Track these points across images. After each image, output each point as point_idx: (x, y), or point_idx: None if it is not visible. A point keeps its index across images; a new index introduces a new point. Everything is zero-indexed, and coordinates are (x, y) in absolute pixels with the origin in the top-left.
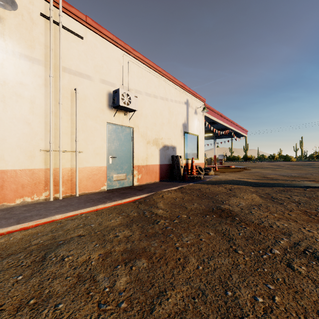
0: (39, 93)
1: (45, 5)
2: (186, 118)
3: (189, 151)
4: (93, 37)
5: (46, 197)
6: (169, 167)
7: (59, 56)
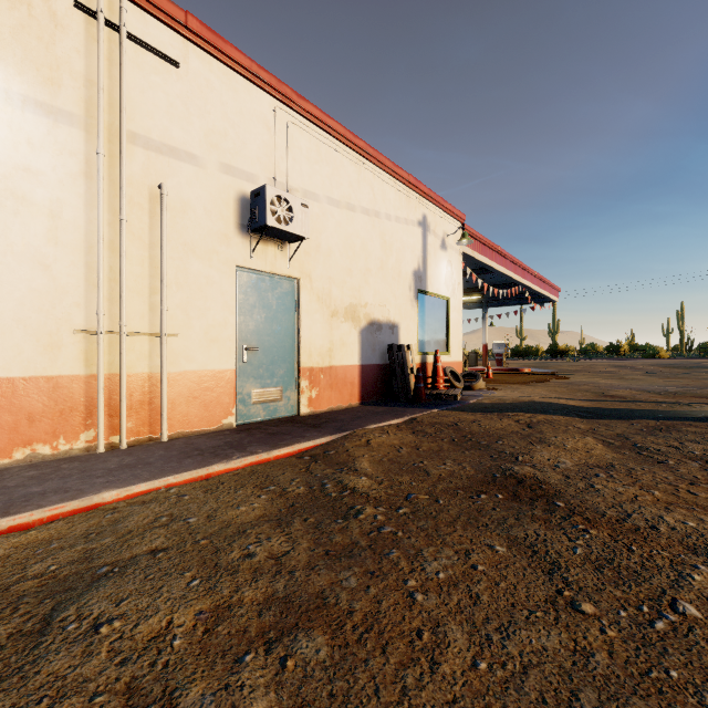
0: (71, 195)
1: None
2: (421, 258)
3: (428, 335)
4: (205, 63)
5: (88, 443)
6: (382, 371)
7: (121, 106)
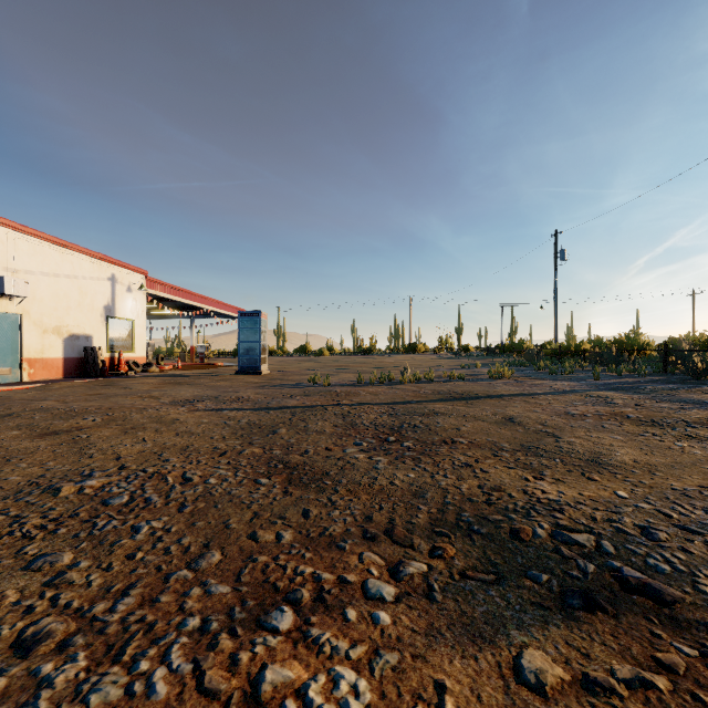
0: None
1: None
2: (111, 298)
3: (117, 342)
4: None
5: None
6: (80, 361)
7: None
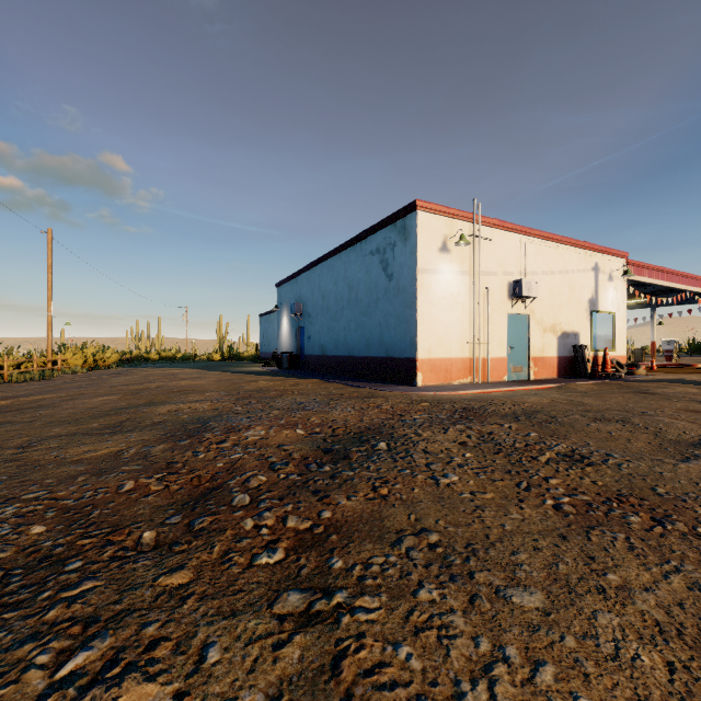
0: (466, 298)
1: (469, 226)
2: (594, 290)
3: (598, 338)
4: (497, 234)
5: (470, 380)
6: (569, 360)
7: (479, 264)
